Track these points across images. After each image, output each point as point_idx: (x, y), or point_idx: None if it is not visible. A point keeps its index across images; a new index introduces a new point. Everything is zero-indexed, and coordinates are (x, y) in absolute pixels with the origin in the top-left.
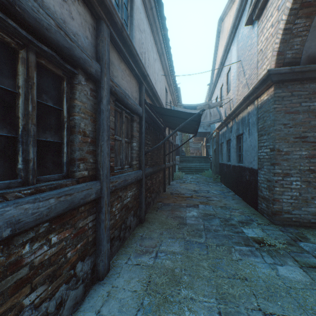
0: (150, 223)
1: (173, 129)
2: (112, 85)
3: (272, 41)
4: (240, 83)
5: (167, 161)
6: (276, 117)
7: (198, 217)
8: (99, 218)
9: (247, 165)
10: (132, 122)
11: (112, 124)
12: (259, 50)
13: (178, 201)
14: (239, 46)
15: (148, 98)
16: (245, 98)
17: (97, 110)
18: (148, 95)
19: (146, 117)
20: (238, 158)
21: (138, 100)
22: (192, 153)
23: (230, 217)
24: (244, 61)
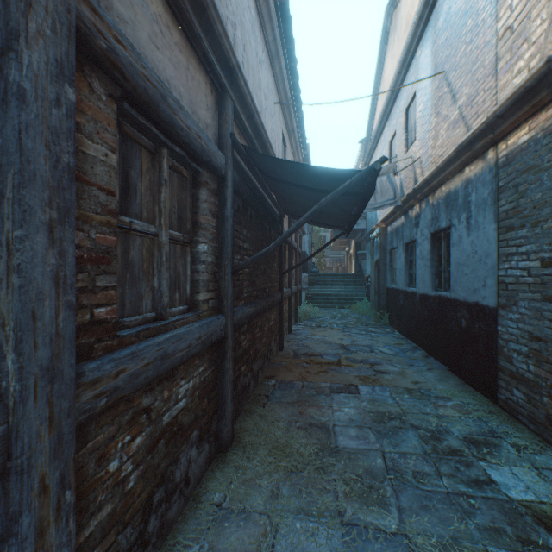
0: (247, 452)
1: (299, 217)
2: (93, 24)
3: None
4: (441, 121)
5: (286, 284)
6: None
7: (365, 427)
8: None
9: (463, 295)
10: (196, 188)
11: (107, 175)
12: (504, 29)
13: (312, 374)
14: (439, 43)
15: (243, 140)
16: (461, 148)
17: None
18: (243, 130)
19: (238, 181)
20: (434, 280)
21: (214, 134)
22: (330, 268)
23: (440, 424)
24: (453, 70)
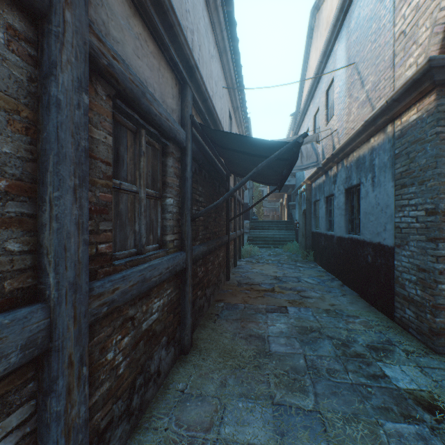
0: (202, 355)
1: (242, 177)
2: (99, 49)
3: (433, 8)
4: (353, 101)
5: (232, 229)
6: (440, 150)
7: (291, 337)
8: (46, 412)
9: (369, 237)
10: (165, 157)
11: (106, 151)
12: (399, 33)
13: (252, 299)
14: (351, 40)
15: (199, 118)
16: (367, 123)
17: (39, 101)
18: (199, 111)
19: (195, 151)
20: (348, 226)
21: (178, 116)
22: (267, 216)
23: (349, 336)
24: (362, 62)
